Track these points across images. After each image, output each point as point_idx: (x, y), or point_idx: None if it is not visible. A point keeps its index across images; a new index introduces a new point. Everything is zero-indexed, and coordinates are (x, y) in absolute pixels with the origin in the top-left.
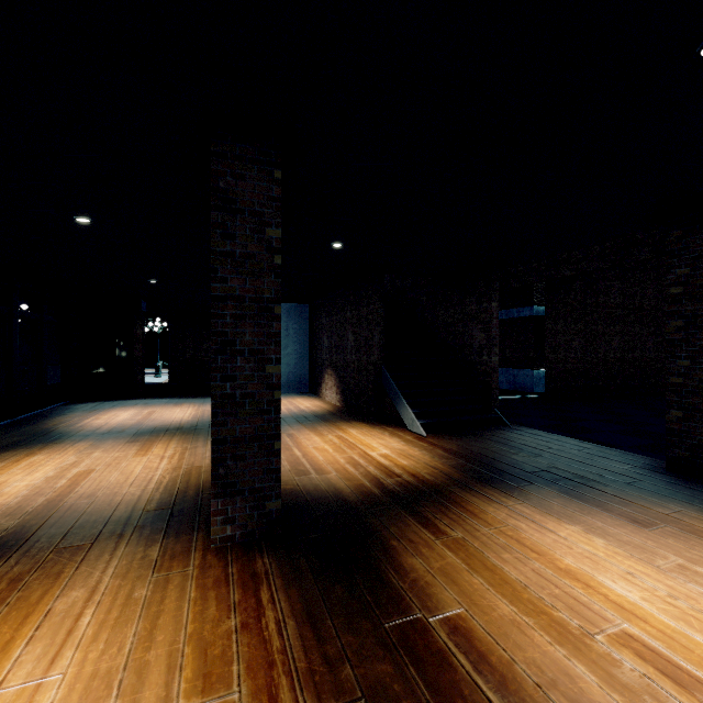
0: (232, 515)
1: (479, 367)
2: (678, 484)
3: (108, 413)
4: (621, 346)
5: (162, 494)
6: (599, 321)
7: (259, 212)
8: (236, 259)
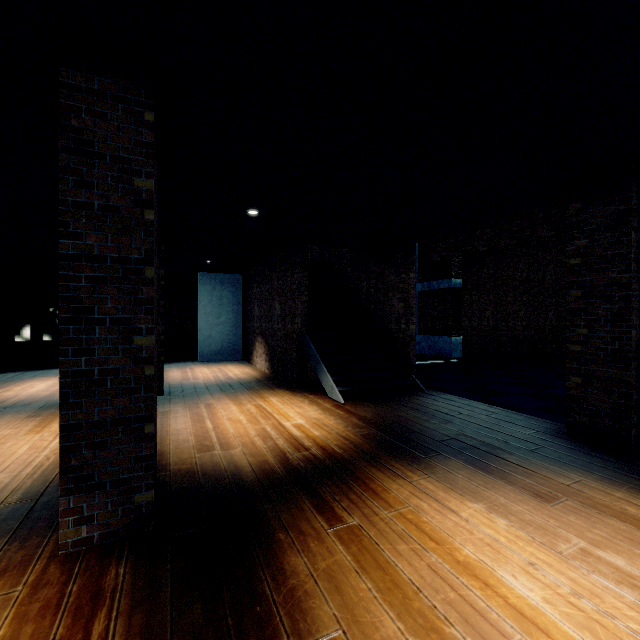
0: (88, 514)
1: (398, 335)
2: (577, 450)
3: (23, 384)
4: (527, 315)
5: (34, 482)
6: (508, 292)
7: (125, 158)
8: (94, 212)
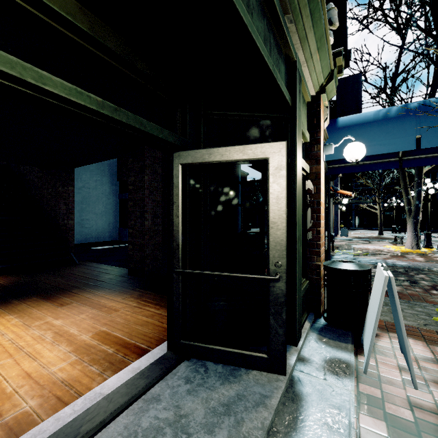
0: None
1: (63, 227)
2: (121, 281)
3: None
4: None
5: None
6: None
7: None
8: None
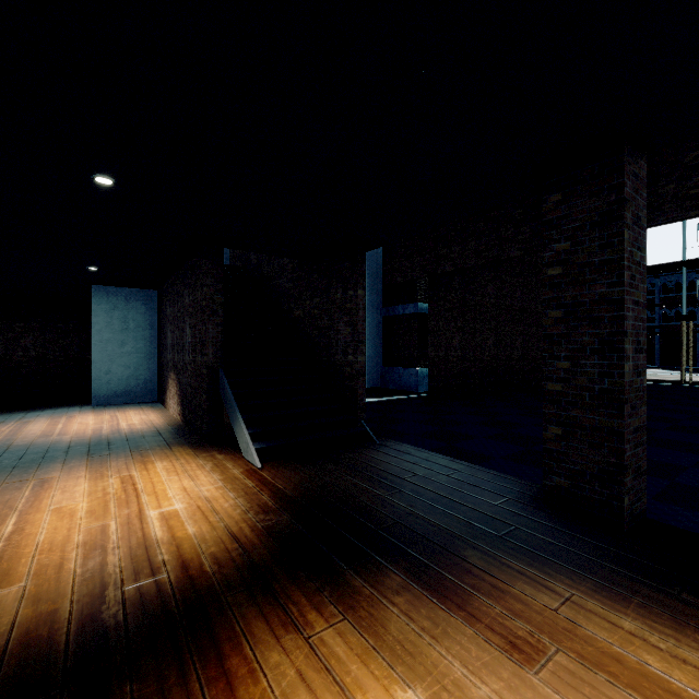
0: None
1: (345, 369)
2: (560, 531)
3: None
4: (495, 344)
5: None
6: (476, 319)
7: None
8: None
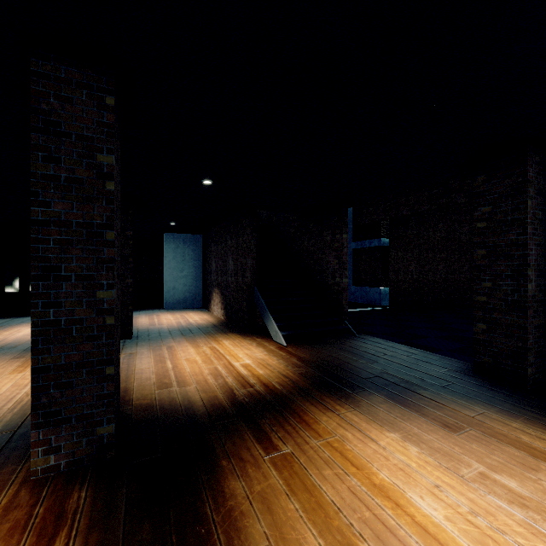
0: (56, 444)
1: (333, 287)
2: (482, 386)
3: (11, 329)
4: (445, 269)
5: (13, 415)
6: (429, 250)
7: (89, 137)
8: (61, 183)
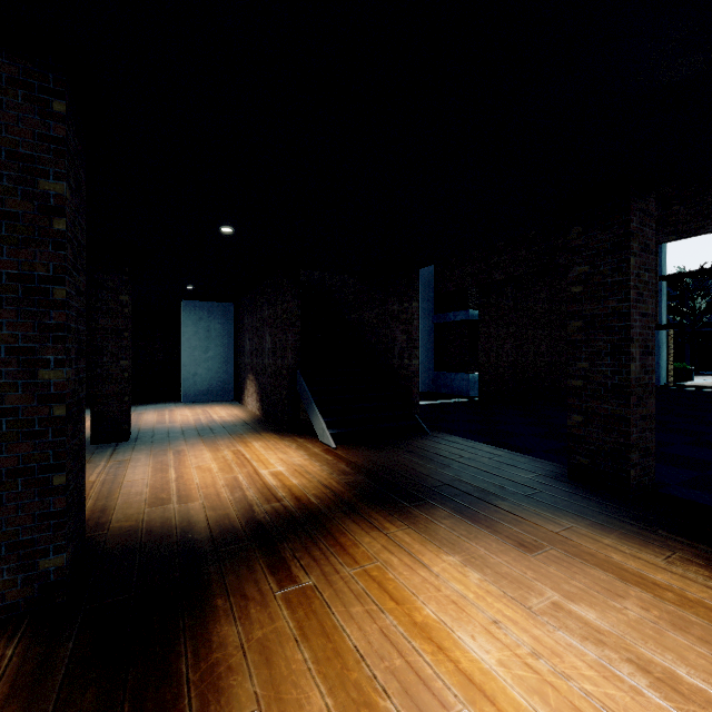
0: None
1: (401, 371)
2: (576, 494)
3: None
4: (549, 350)
5: None
6: (529, 325)
7: (27, 155)
8: None
